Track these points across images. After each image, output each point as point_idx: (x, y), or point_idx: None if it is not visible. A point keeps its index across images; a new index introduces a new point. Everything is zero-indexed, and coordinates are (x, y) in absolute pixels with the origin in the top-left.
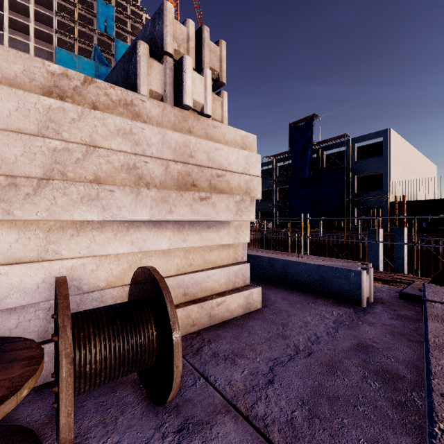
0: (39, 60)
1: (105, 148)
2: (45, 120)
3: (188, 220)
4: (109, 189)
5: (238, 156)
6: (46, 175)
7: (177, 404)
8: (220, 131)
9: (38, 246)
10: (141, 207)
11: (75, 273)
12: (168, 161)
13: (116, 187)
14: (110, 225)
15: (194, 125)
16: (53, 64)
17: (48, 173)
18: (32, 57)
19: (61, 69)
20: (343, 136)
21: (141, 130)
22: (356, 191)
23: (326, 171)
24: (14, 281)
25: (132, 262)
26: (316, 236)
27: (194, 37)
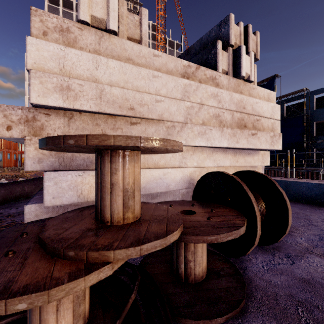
0: (179, 59)
1: (206, 105)
2: (184, 91)
3: (245, 147)
4: (209, 128)
5: (267, 107)
6: (185, 121)
7: (273, 247)
8: (256, 91)
9: (179, 159)
10: (223, 139)
11: (192, 176)
12: (233, 111)
13: (213, 127)
14: (205, 150)
15: (243, 88)
16: (184, 60)
17: (185, 120)
18: (177, 58)
19: (187, 63)
20: (302, 90)
21: (221, 94)
22: (315, 135)
23: (286, 120)
24: (172, 177)
25: None
26: (278, 172)
27: (243, 32)
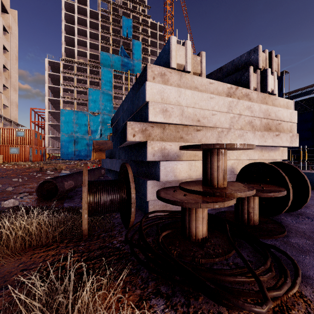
0: (225, 84)
1: (243, 115)
2: (228, 106)
3: (271, 145)
4: (246, 131)
5: (287, 113)
6: (229, 127)
7: (296, 213)
8: (278, 101)
9: None
10: (255, 139)
11: (232, 166)
12: (261, 118)
13: (248, 131)
14: None
15: (268, 100)
16: (228, 84)
17: (230, 126)
18: (224, 83)
19: (230, 85)
20: (312, 85)
21: (253, 106)
22: None
23: None
24: None
25: (245, 164)
26: None
27: (268, 57)
